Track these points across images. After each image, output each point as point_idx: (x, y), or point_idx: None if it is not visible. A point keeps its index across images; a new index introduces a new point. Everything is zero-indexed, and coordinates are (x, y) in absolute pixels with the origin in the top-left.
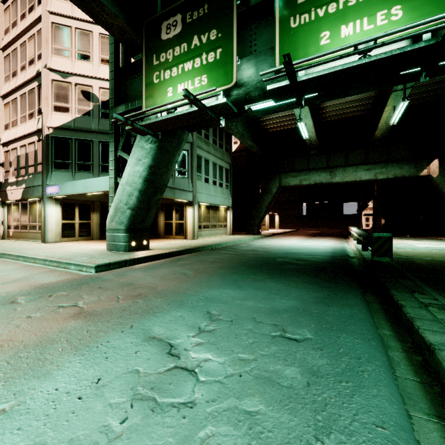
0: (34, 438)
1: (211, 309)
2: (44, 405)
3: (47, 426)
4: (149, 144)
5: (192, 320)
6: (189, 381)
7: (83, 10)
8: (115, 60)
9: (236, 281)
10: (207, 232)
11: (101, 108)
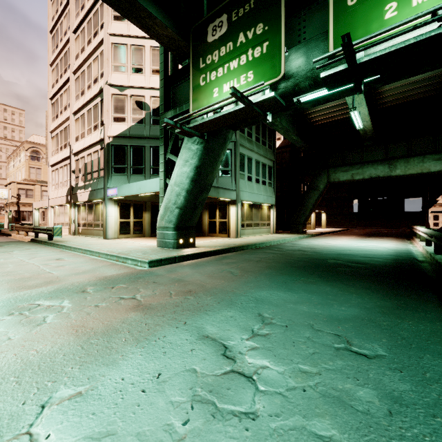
0: (106, 425)
1: (262, 311)
2: (113, 393)
3: (117, 415)
4: (196, 146)
5: (244, 322)
6: (248, 388)
7: (138, 26)
8: (164, 69)
9: (286, 282)
10: (250, 231)
11: (152, 116)
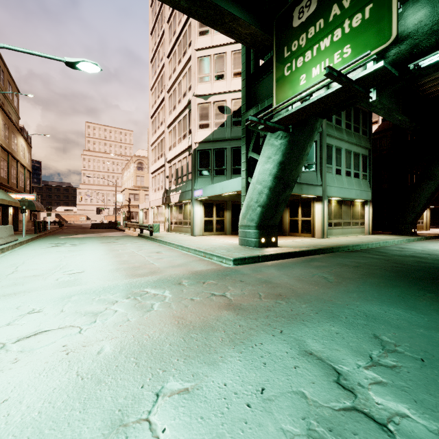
0: (215, 437)
1: (378, 333)
2: (217, 398)
3: (225, 428)
4: (279, 141)
5: (356, 343)
6: None
7: (223, 32)
8: (246, 69)
9: (404, 297)
10: (339, 230)
11: (232, 118)
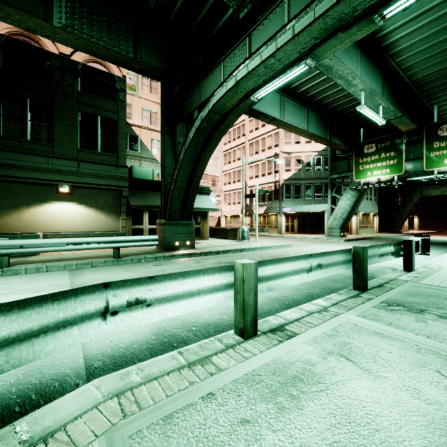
0: None
1: None
2: None
3: None
4: (354, 193)
5: None
6: None
7: (332, 148)
8: (331, 154)
9: None
10: (362, 231)
11: (305, 166)
